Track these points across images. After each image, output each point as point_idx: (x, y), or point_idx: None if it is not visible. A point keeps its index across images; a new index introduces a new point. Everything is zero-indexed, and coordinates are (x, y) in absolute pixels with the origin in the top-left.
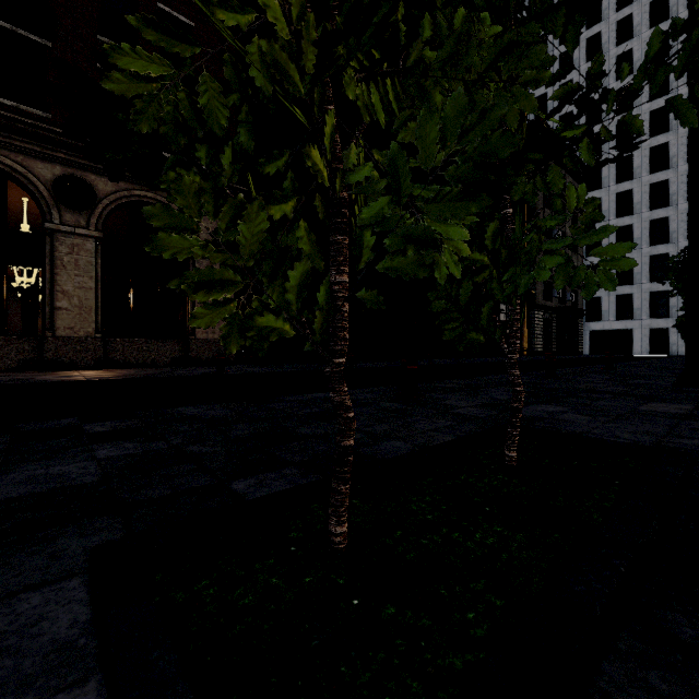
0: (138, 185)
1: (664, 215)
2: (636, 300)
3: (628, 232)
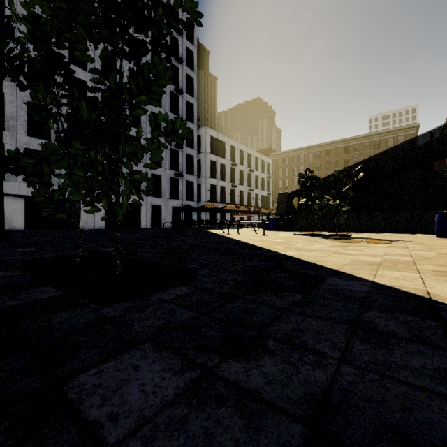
0: None
1: None
2: None
3: None
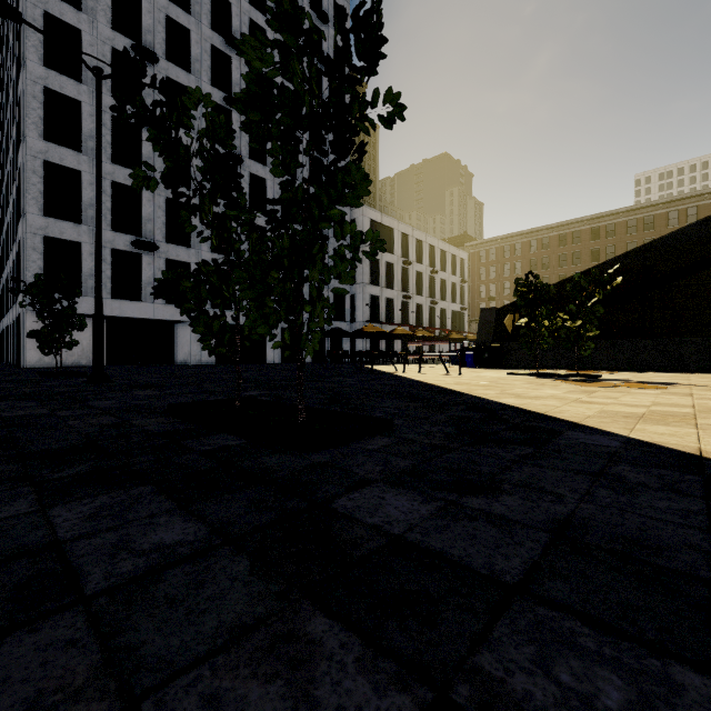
0: None
1: None
2: None
3: None
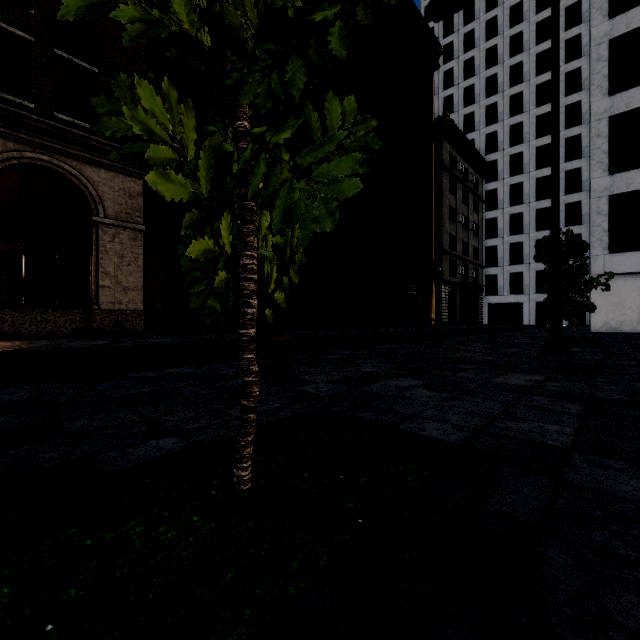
0: (30, 146)
1: (547, 205)
2: (525, 278)
3: (519, 219)
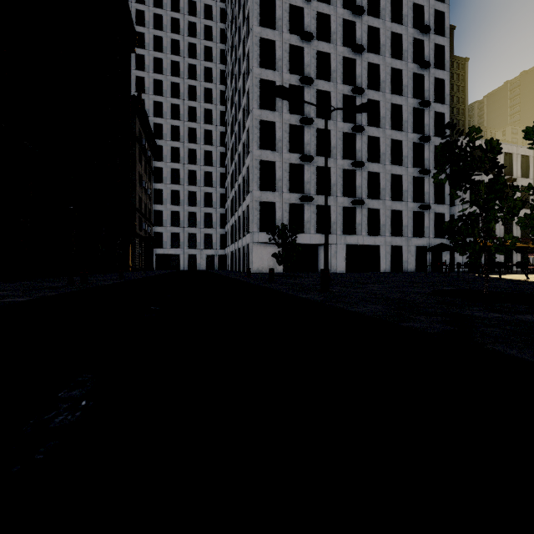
0: None
1: (195, 190)
2: (181, 237)
3: (177, 194)
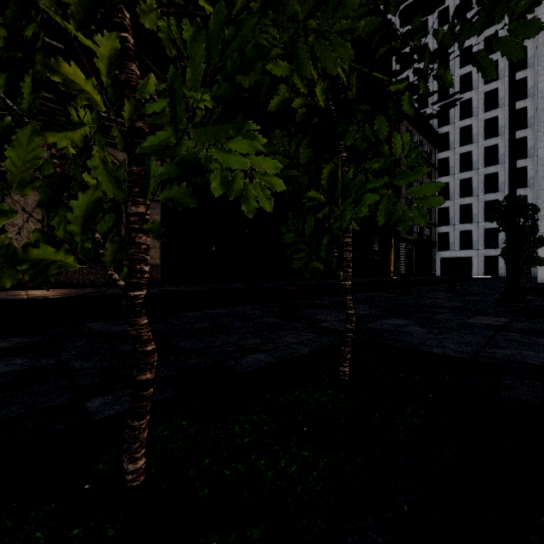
0: None
1: (495, 171)
2: (474, 235)
3: (469, 183)
